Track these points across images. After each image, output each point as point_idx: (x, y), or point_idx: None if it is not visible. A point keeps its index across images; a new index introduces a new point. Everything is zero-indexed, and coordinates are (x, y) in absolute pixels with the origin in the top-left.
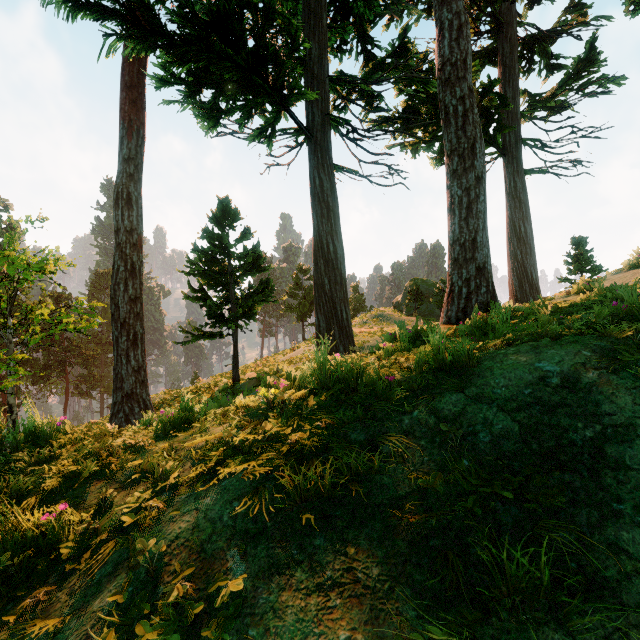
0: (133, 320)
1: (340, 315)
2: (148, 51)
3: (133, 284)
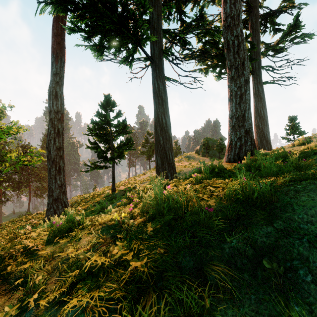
0: (58, 159)
1: (168, 157)
2: (63, 12)
3: (58, 140)
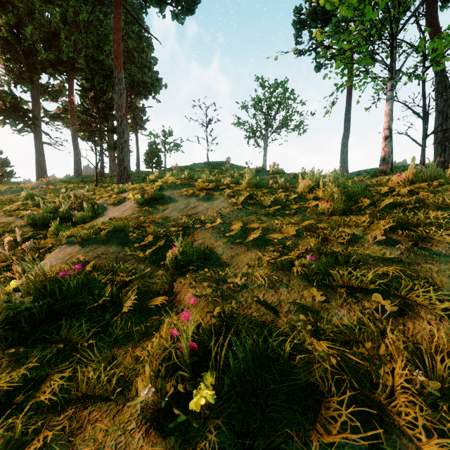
0: None
1: None
2: None
3: None
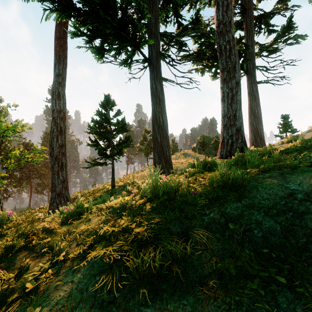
0: (61, 156)
1: (165, 154)
2: (67, 18)
3: (61, 138)
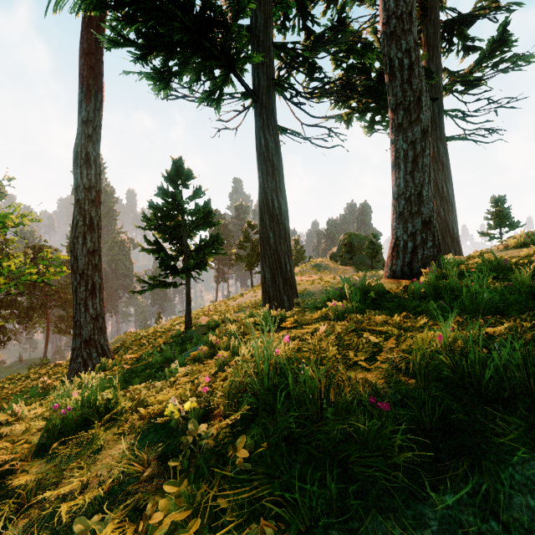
0: (91, 271)
1: (284, 267)
2: (97, 10)
3: (91, 238)
